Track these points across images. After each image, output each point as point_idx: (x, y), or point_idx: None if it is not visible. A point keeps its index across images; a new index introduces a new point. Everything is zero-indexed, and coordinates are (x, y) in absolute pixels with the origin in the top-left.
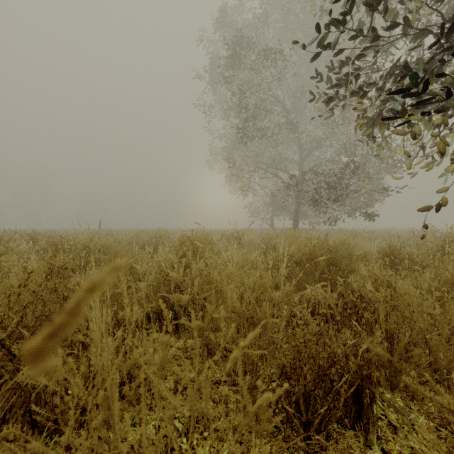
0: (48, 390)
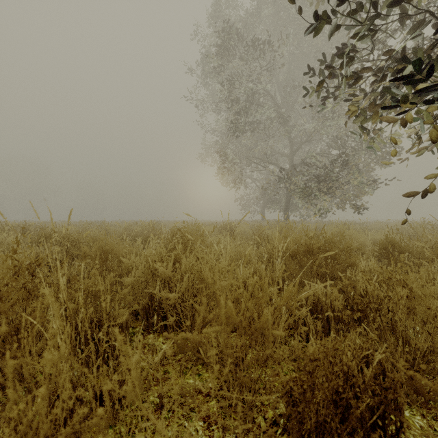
0: (4, 414)
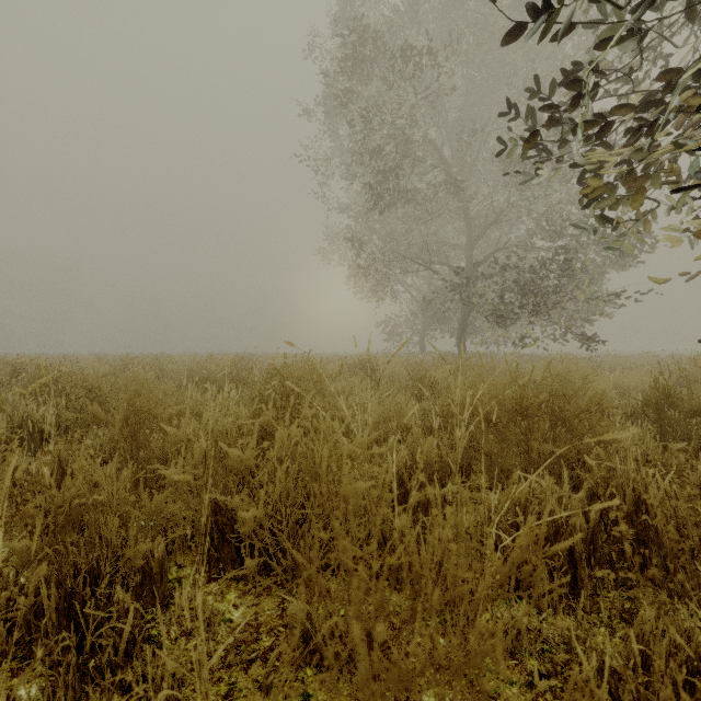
0: None
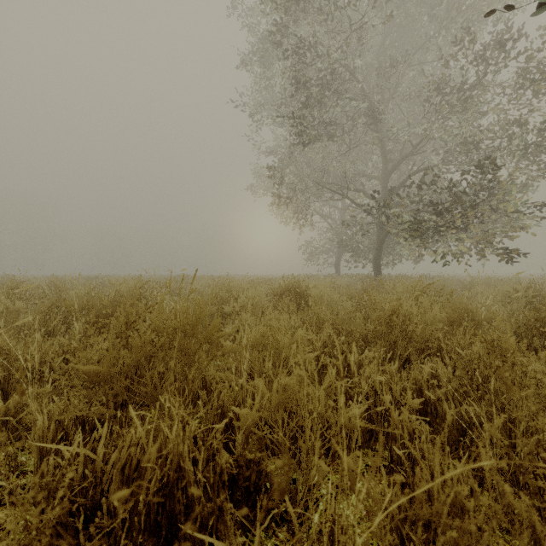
0: None
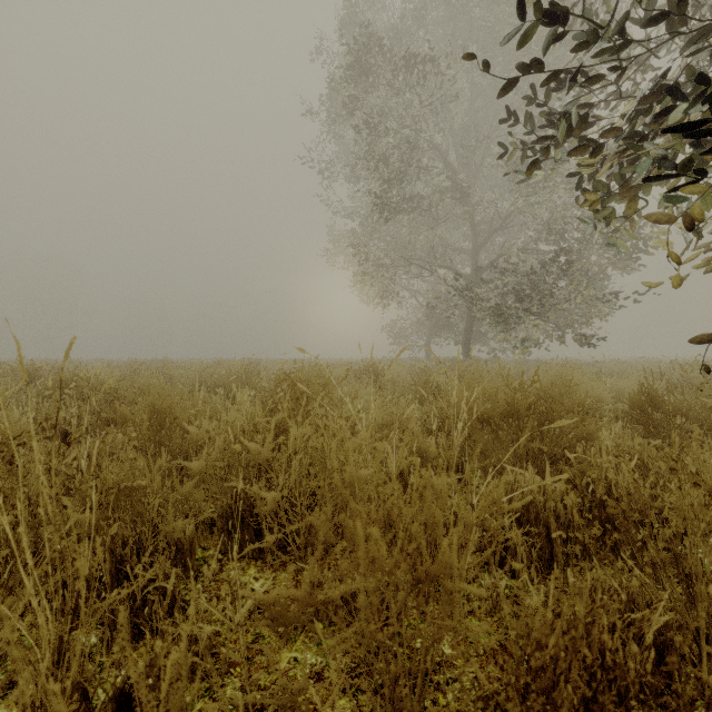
0: None
